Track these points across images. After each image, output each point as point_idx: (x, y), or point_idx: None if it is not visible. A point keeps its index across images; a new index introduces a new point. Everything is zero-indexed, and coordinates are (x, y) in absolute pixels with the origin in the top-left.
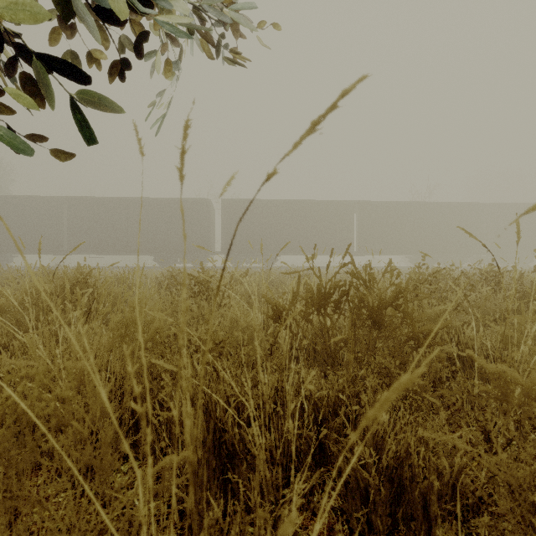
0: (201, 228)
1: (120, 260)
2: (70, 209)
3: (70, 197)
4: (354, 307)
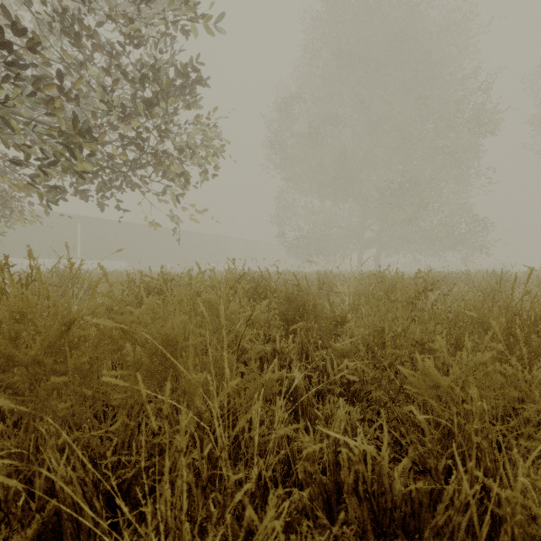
0: None
1: None
2: None
3: None
4: None
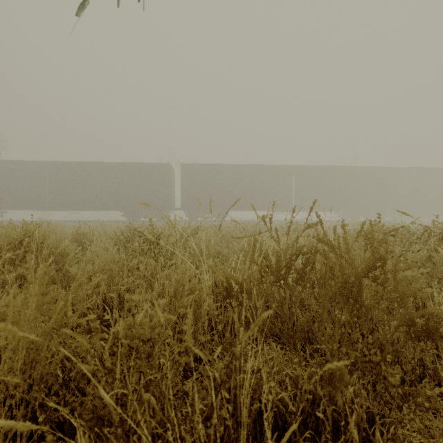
0: (163, 188)
1: (96, 215)
2: (52, 172)
3: (52, 161)
4: (321, 278)
